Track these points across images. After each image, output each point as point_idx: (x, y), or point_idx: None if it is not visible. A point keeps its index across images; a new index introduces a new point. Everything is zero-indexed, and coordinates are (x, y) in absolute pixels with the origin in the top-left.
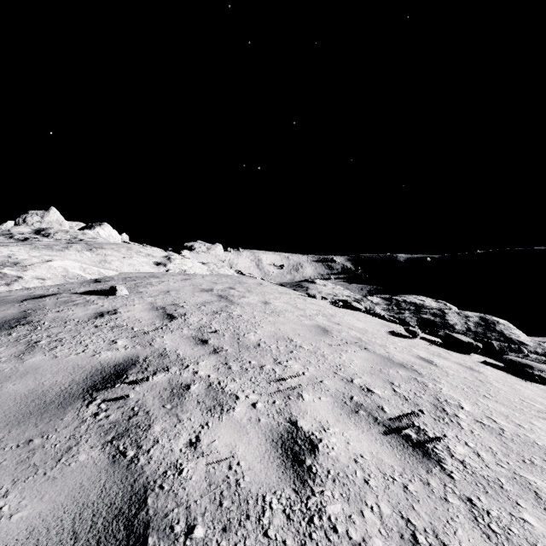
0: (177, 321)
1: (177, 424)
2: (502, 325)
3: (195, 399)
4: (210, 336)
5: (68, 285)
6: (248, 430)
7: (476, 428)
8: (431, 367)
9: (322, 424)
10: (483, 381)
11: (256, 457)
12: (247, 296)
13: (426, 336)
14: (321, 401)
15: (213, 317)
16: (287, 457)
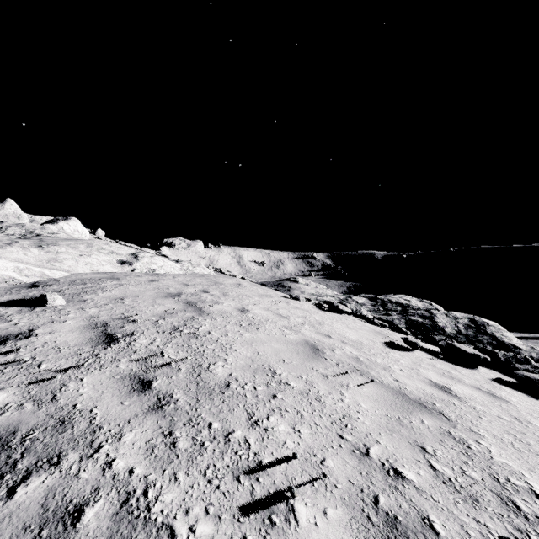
0: (117, 346)
1: None
2: (492, 327)
3: None
4: (157, 373)
5: None
6: None
7: None
8: (454, 401)
9: None
10: (520, 420)
11: None
12: (222, 301)
13: (423, 344)
14: (328, 522)
15: (171, 337)
16: None
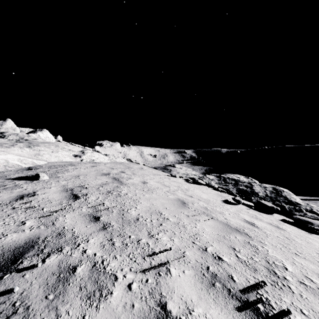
0: (80, 200)
1: None
2: (285, 192)
3: (78, 284)
4: (102, 213)
5: (6, 172)
6: None
7: (302, 291)
8: (255, 229)
9: (188, 304)
10: (289, 238)
11: None
12: (132, 178)
13: (244, 201)
14: (185, 275)
15: (107, 196)
16: None
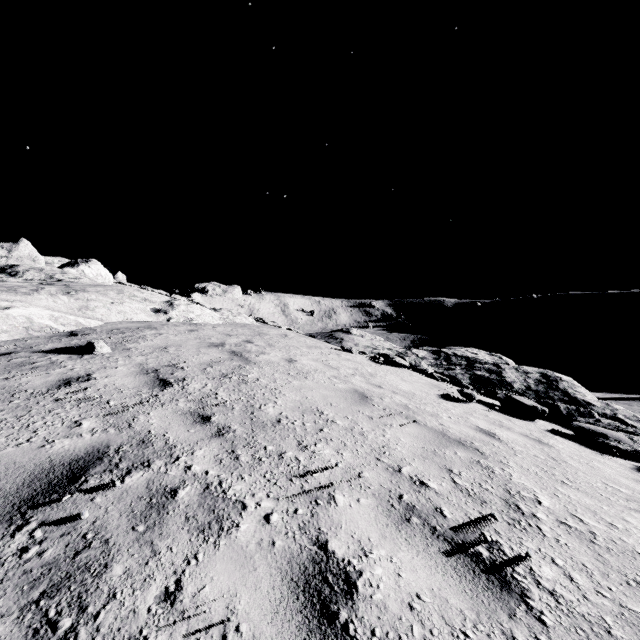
0: (172, 389)
1: (149, 560)
2: (565, 382)
3: (183, 513)
4: (214, 410)
5: (31, 340)
6: (256, 563)
7: (561, 534)
8: (494, 442)
9: (363, 544)
10: (556, 459)
11: (265, 613)
12: (268, 352)
13: (483, 398)
14: (360, 505)
15: (221, 383)
16: (312, 609)
